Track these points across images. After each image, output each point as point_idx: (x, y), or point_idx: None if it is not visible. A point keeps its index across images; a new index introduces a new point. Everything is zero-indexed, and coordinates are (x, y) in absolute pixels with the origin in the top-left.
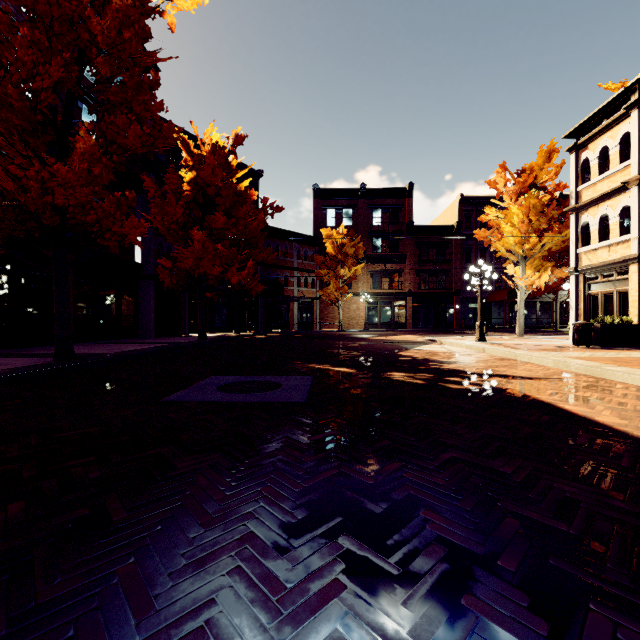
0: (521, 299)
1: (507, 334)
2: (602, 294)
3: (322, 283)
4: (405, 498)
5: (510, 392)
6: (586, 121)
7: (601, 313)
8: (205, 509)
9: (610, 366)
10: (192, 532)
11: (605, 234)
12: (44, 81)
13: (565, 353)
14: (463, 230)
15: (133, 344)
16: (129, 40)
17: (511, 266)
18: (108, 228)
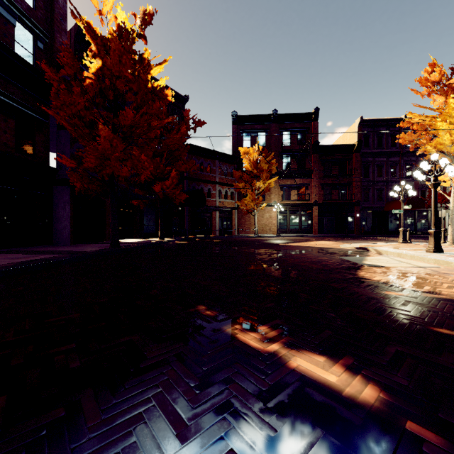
0: None
1: (416, 240)
2: None
3: (240, 195)
4: None
5: None
6: None
7: None
8: None
9: None
10: None
11: None
12: None
13: None
14: (362, 149)
15: (18, 255)
16: None
17: None
18: None
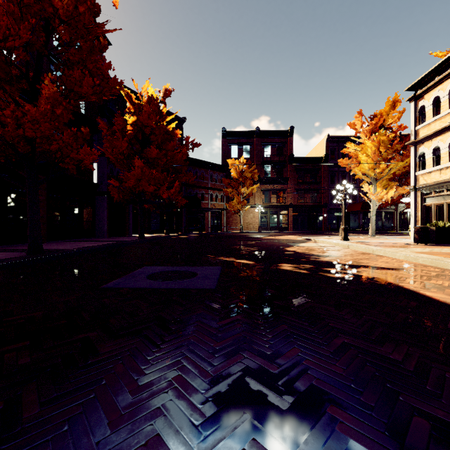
0: (373, 209)
1: (362, 235)
2: (435, 205)
3: (228, 198)
4: (308, 390)
5: (377, 280)
6: (423, 78)
7: (434, 219)
8: (116, 403)
9: (449, 259)
10: (98, 434)
11: (437, 161)
12: (16, 41)
13: (410, 249)
14: (329, 160)
15: (90, 242)
16: (83, 13)
17: (366, 185)
18: (68, 155)
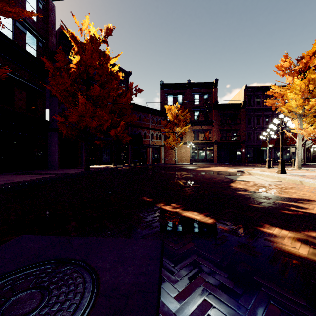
0: (299, 144)
1: None
2: None
3: (165, 137)
4: None
5: None
6: None
7: None
8: None
9: None
10: None
11: None
12: None
13: None
14: (246, 106)
15: (32, 175)
16: None
17: (295, 121)
18: None
